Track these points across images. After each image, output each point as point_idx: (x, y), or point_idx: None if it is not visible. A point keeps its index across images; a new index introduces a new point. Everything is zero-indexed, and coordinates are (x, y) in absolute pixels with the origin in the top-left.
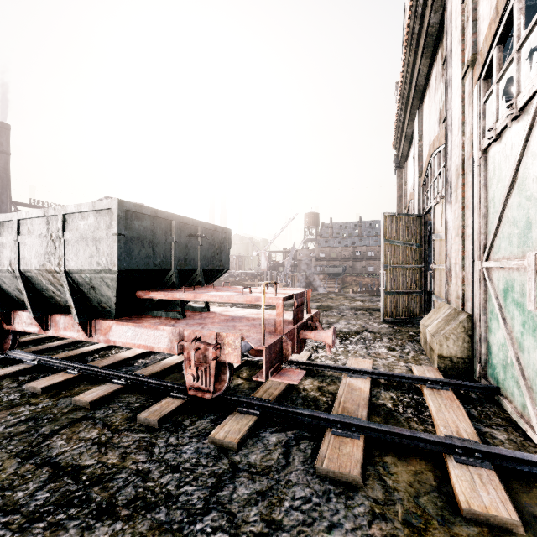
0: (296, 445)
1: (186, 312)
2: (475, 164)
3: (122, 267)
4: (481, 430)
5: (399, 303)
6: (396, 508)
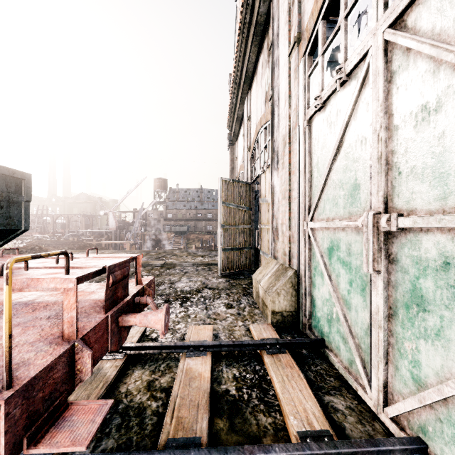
0: None
1: None
2: (301, 132)
3: None
4: (323, 403)
5: (234, 258)
6: None
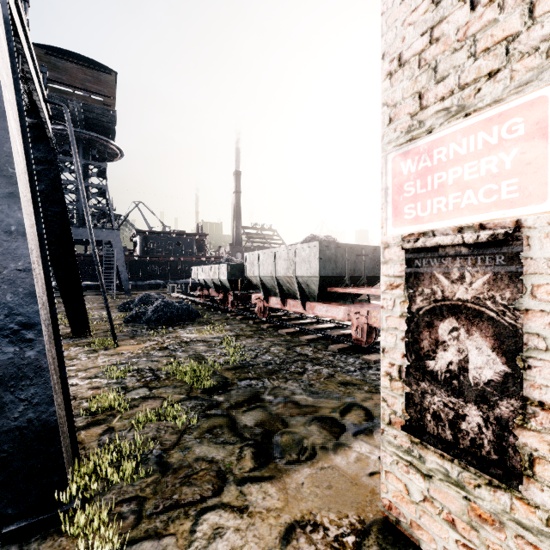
0: None
1: (355, 302)
2: None
3: (321, 274)
4: None
5: None
6: None
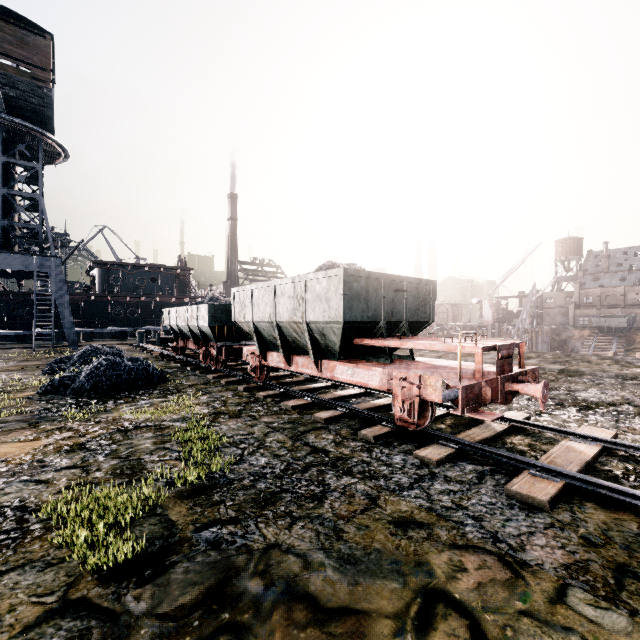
0: (491, 475)
1: (393, 359)
2: None
3: (346, 319)
4: None
5: None
6: (578, 529)
